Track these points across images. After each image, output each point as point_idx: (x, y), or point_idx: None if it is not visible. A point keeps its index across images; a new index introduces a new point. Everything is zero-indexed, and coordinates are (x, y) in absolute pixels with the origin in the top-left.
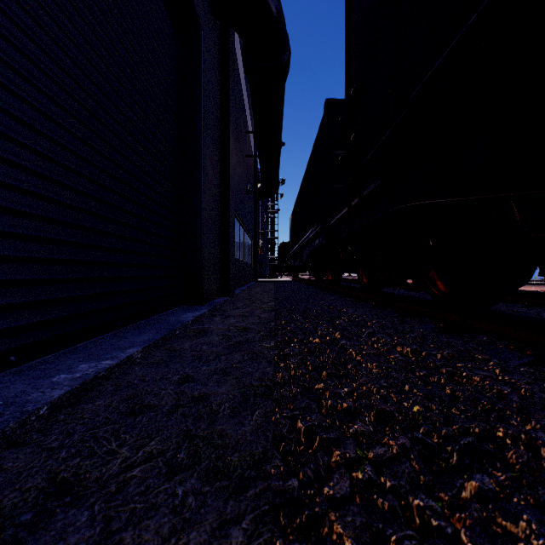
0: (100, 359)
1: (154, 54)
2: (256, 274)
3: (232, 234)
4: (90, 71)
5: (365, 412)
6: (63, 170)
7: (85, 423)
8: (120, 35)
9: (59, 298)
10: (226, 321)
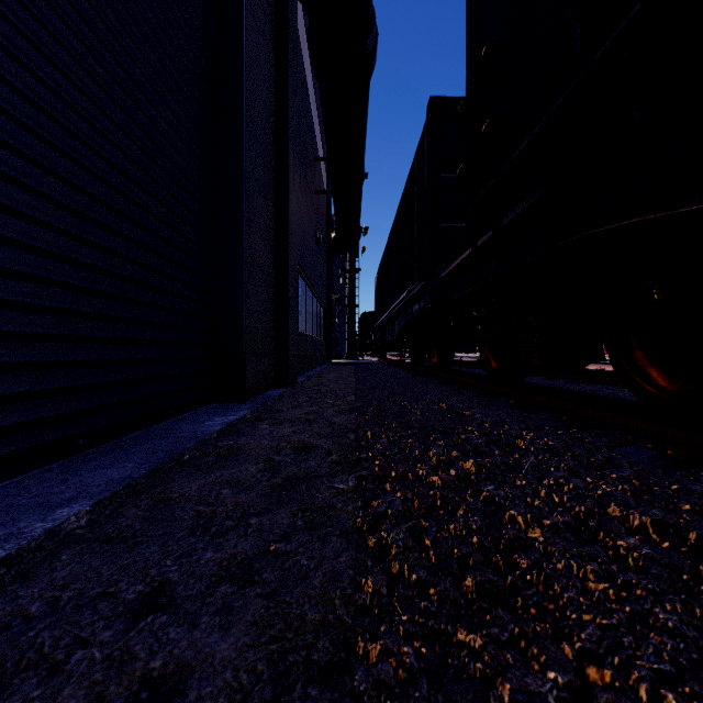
0: None
1: None
2: (330, 354)
3: (294, 297)
4: None
5: None
6: None
7: None
8: None
9: None
10: (276, 431)
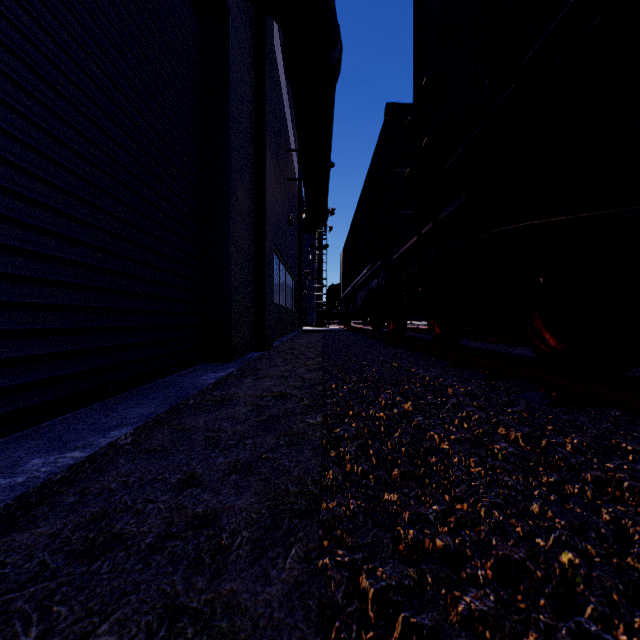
0: (65, 449)
1: (165, 36)
2: (300, 322)
3: (270, 273)
4: (66, 41)
5: (478, 563)
6: (20, 175)
7: (2, 577)
8: (114, 1)
9: (13, 358)
10: (259, 384)
